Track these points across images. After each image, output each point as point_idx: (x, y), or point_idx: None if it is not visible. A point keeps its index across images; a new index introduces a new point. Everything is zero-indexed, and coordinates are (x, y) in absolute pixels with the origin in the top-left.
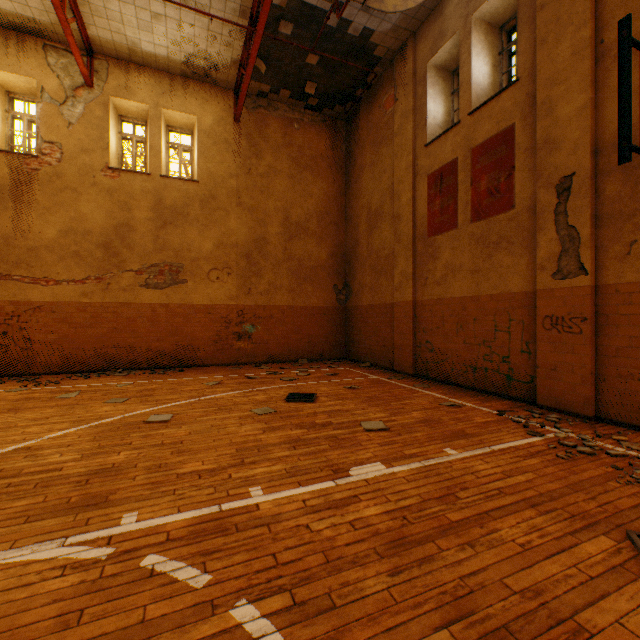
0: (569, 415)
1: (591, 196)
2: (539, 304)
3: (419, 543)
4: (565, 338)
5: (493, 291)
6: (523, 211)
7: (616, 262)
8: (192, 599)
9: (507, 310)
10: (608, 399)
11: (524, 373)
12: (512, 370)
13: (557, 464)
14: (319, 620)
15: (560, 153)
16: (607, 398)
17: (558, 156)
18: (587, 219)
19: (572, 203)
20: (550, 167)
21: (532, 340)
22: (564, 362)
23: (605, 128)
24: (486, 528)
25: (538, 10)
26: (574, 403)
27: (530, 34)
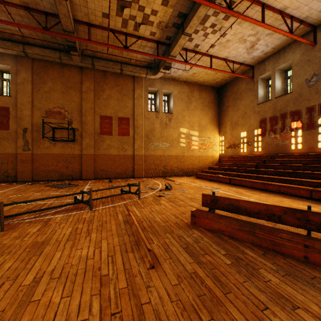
0: (27, 182)
1: (32, 134)
2: (19, 156)
3: (23, 191)
4: (26, 164)
5: (2, 152)
6: (13, 132)
7: (37, 149)
8: (3, 198)
9: (7, 158)
10: (35, 176)
11: (14, 174)
12: (9, 174)
13: (32, 185)
14: (22, 194)
15: (25, 122)
16: (35, 176)
17: (24, 122)
18: (31, 139)
19: (28, 134)
20: (22, 124)
21: (16, 165)
22: (26, 170)
23: (35, 121)
24: (30, 189)
25: (18, 84)
26: (28, 179)
27: (15, 87)
